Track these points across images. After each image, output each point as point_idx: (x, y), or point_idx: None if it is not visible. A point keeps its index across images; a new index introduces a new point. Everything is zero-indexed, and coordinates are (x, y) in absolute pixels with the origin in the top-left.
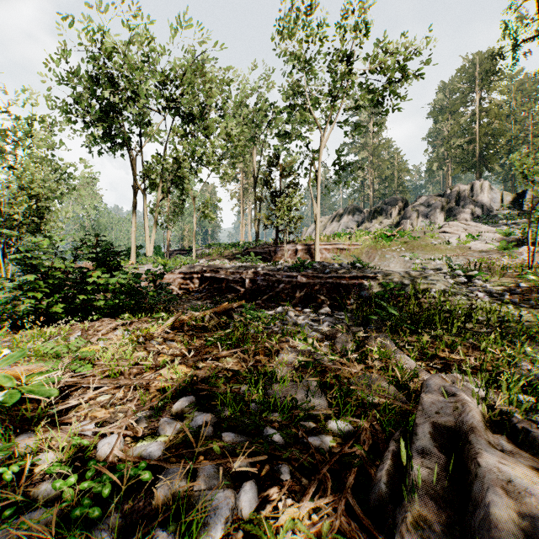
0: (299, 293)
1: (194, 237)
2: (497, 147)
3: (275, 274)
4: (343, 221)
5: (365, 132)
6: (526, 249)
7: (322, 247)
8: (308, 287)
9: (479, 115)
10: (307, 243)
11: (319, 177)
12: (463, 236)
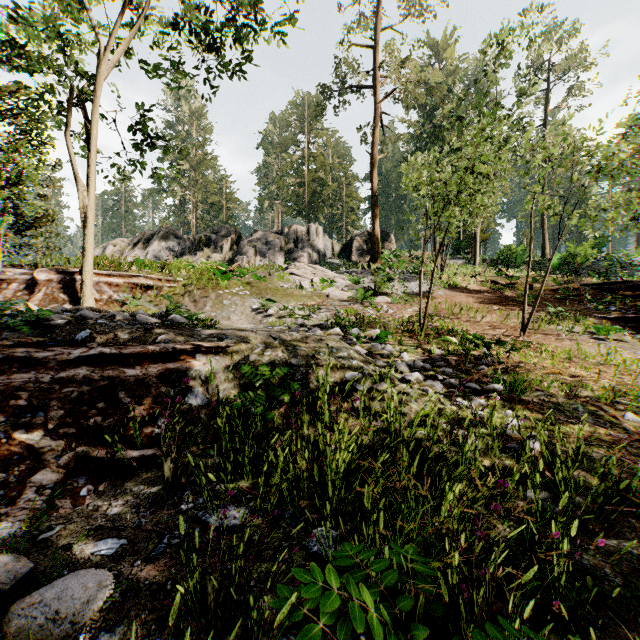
0: None
1: None
2: (322, 198)
3: None
4: (152, 248)
5: (188, 90)
6: (383, 300)
7: (103, 279)
8: None
9: (308, 159)
10: (65, 269)
11: (93, 132)
12: (317, 280)
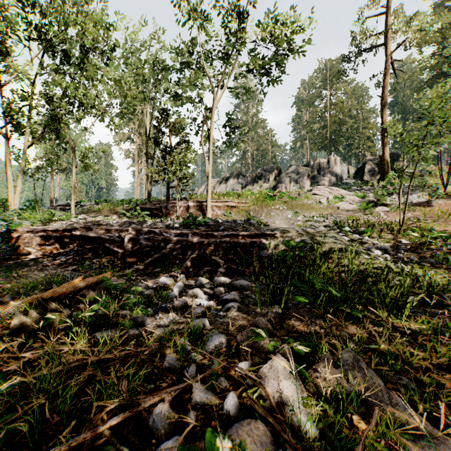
0: (190, 255)
1: (72, 190)
2: (341, 134)
3: (162, 232)
4: (229, 183)
5: (252, 98)
6: (381, 209)
7: (214, 204)
8: (201, 247)
9: (330, 108)
10: (199, 200)
11: (211, 135)
12: (331, 197)
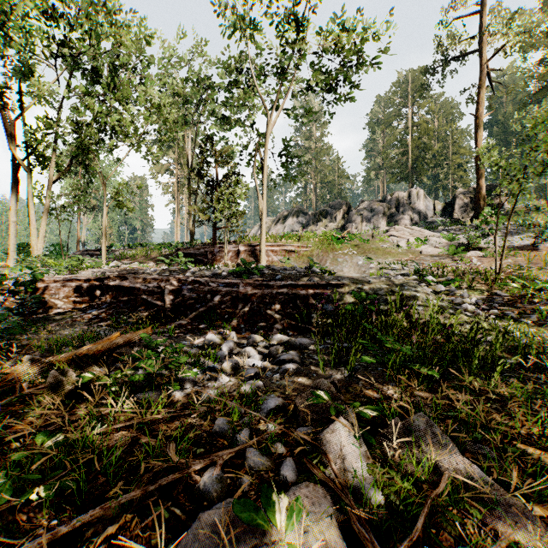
0: (241, 308)
1: (103, 233)
2: (425, 161)
3: (209, 282)
4: (288, 223)
5: (315, 121)
6: (474, 254)
7: (269, 248)
8: (254, 300)
9: (411, 129)
10: (251, 244)
11: (265, 165)
12: (412, 240)
